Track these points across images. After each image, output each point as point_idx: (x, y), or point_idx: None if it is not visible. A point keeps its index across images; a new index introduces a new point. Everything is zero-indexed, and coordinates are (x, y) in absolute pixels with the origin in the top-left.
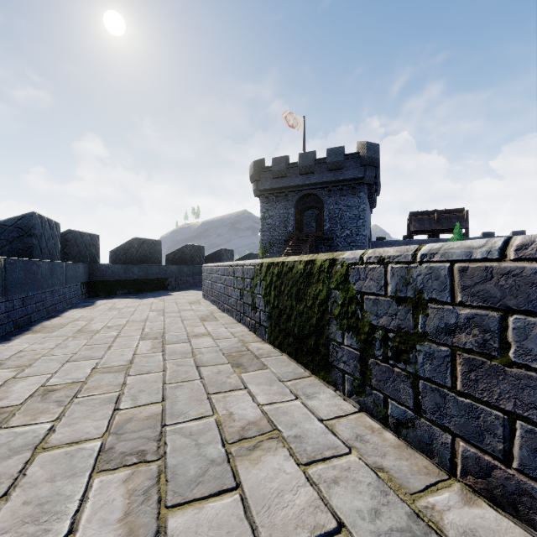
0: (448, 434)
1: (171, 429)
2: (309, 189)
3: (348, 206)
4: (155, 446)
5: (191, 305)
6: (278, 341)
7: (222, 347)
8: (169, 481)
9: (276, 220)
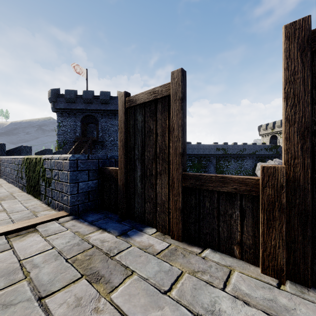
0: (55, 200)
1: None
2: (89, 112)
3: (112, 124)
4: None
5: None
6: (29, 191)
7: None
8: None
9: (68, 128)
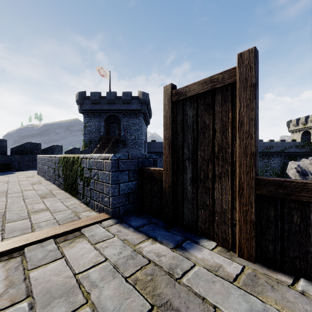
0: (94, 201)
1: (8, 213)
2: (112, 112)
3: (133, 124)
4: (2, 218)
5: (28, 178)
6: (66, 189)
7: (39, 193)
8: (7, 221)
9: (93, 128)
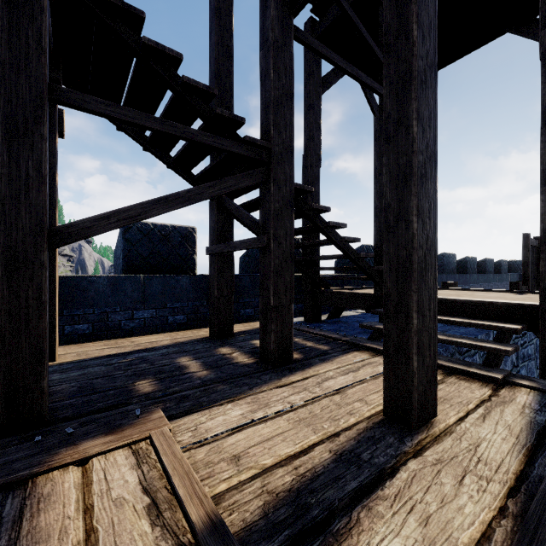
0: None
1: None
2: None
3: None
4: None
5: None
6: None
7: None
8: None
9: None
